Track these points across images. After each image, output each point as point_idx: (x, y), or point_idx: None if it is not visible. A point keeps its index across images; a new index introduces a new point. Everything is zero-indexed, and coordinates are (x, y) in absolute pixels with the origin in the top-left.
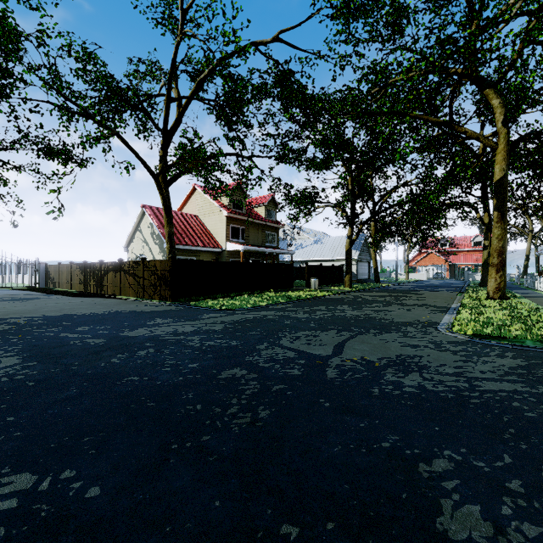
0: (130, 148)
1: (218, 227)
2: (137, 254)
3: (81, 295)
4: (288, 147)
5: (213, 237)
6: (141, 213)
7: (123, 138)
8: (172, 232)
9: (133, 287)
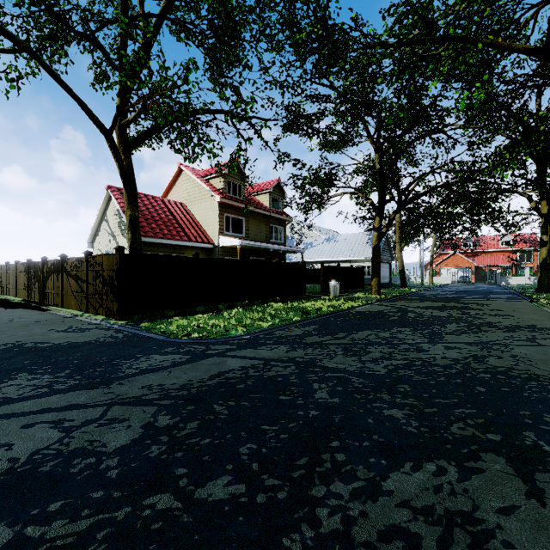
0: (57, 79)
1: (209, 217)
2: (102, 251)
3: (10, 306)
4: (299, 108)
5: (202, 230)
6: (106, 197)
7: (43, 60)
8: (136, 217)
9: (76, 295)
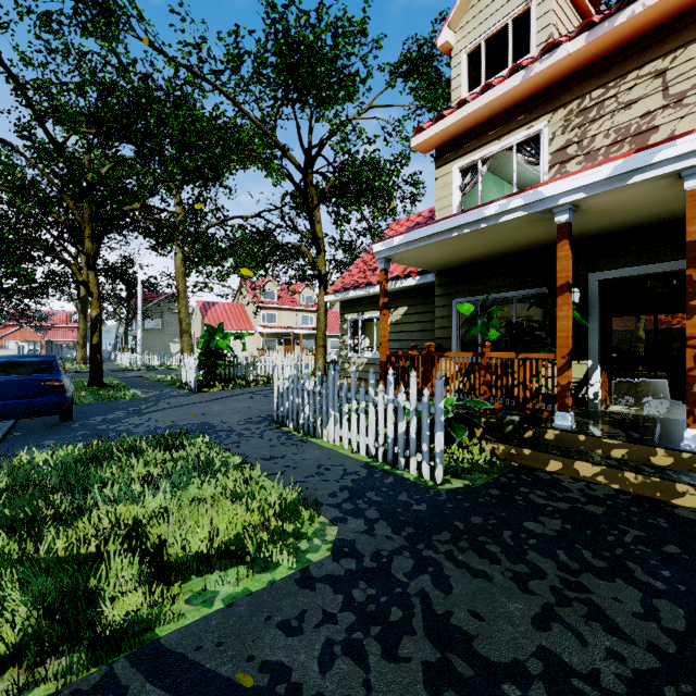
0: None
1: None
2: None
3: None
4: None
5: None
6: None
7: None
8: None
9: None
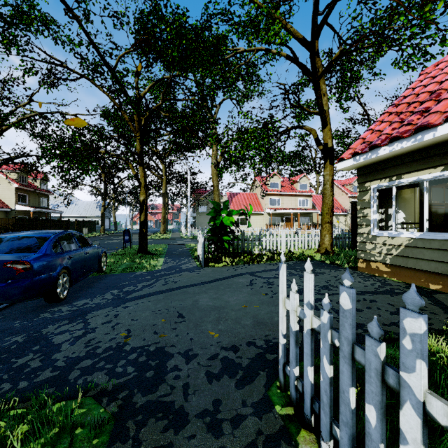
0: None
1: (6, 194)
2: None
3: None
4: None
5: (1, 200)
6: None
7: None
8: None
9: None
